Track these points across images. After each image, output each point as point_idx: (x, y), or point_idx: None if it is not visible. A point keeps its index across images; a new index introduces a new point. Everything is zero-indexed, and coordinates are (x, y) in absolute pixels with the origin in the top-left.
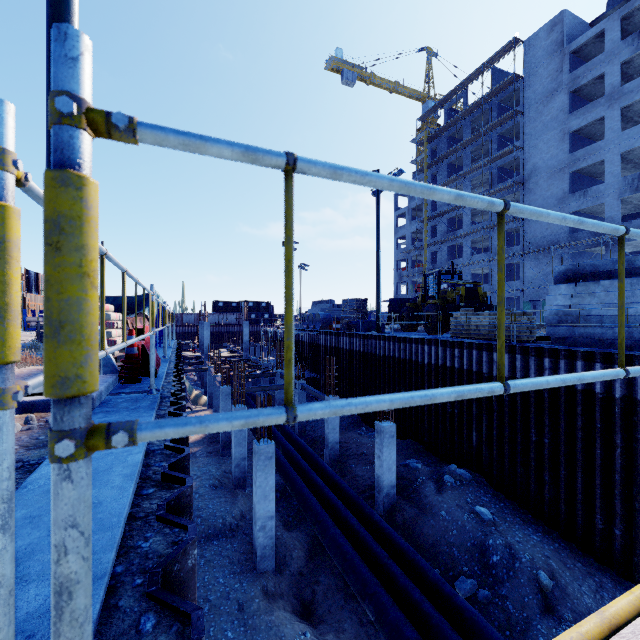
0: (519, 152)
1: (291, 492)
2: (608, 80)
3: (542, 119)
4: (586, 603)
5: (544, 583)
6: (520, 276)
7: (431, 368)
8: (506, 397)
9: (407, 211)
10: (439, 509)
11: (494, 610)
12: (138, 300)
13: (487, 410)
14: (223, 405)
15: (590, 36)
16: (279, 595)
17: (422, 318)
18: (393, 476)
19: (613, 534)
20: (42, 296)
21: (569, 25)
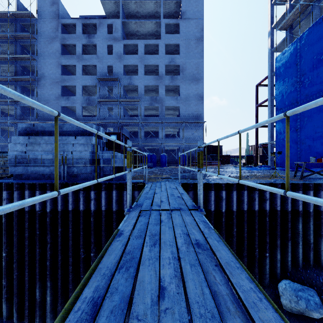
0: (35, 62)
1: None
2: (78, 49)
3: (48, 50)
4: None
5: None
6: None
7: None
8: None
9: None
10: None
11: None
12: None
13: None
14: None
15: (70, 22)
16: None
17: None
18: None
19: (47, 300)
20: None
21: (62, 9)
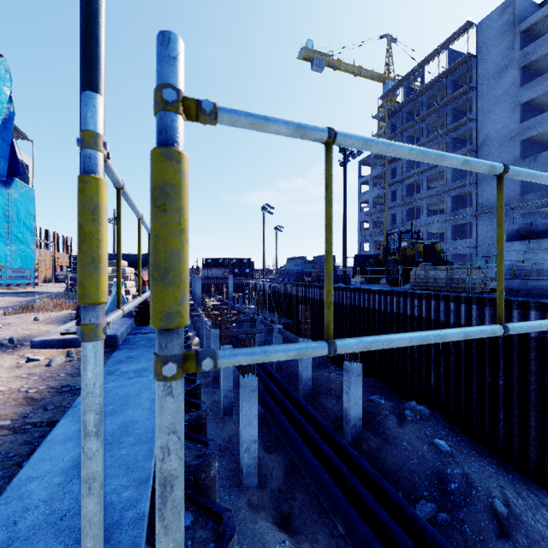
0: (472, 123)
1: (271, 420)
2: None
3: (494, 93)
4: (540, 531)
5: (499, 510)
6: (473, 234)
7: (393, 316)
8: (462, 342)
9: (369, 179)
10: (401, 440)
11: (452, 532)
12: (146, 257)
13: (444, 354)
14: (213, 345)
15: (540, 15)
16: (261, 507)
17: (384, 272)
18: (359, 410)
19: None
20: (68, 254)
21: (520, 7)
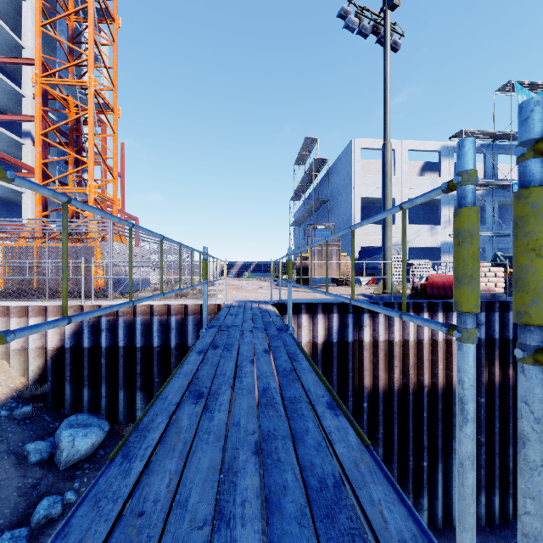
0: None
1: None
2: None
3: None
4: None
5: None
6: None
7: None
8: None
9: None
10: None
11: None
12: None
13: None
14: None
15: None
16: None
17: None
18: None
19: None
20: None
21: None
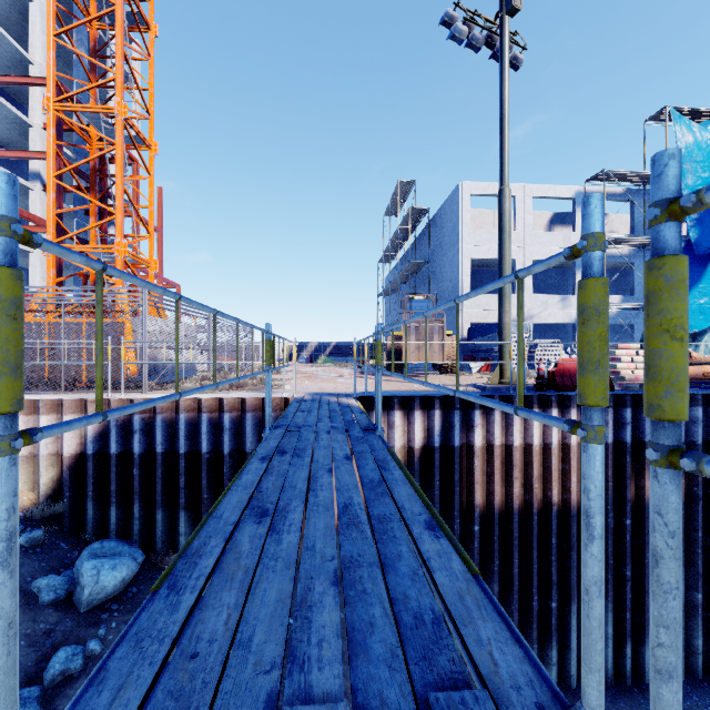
0: None
1: None
2: None
3: None
4: None
5: None
6: None
7: None
8: None
9: None
10: None
11: None
12: (697, 336)
13: None
14: None
15: None
16: None
17: None
18: None
19: None
20: None
21: None
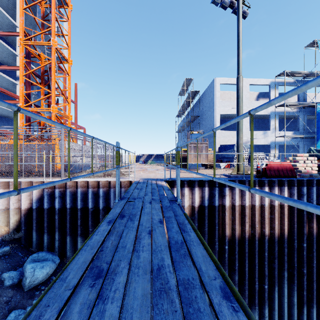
0: None
1: None
2: None
3: None
4: None
5: None
6: None
7: None
8: None
9: None
10: None
11: None
12: None
13: None
14: None
15: None
16: None
17: None
18: None
19: None
20: None
21: None
